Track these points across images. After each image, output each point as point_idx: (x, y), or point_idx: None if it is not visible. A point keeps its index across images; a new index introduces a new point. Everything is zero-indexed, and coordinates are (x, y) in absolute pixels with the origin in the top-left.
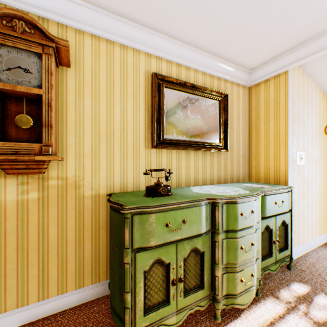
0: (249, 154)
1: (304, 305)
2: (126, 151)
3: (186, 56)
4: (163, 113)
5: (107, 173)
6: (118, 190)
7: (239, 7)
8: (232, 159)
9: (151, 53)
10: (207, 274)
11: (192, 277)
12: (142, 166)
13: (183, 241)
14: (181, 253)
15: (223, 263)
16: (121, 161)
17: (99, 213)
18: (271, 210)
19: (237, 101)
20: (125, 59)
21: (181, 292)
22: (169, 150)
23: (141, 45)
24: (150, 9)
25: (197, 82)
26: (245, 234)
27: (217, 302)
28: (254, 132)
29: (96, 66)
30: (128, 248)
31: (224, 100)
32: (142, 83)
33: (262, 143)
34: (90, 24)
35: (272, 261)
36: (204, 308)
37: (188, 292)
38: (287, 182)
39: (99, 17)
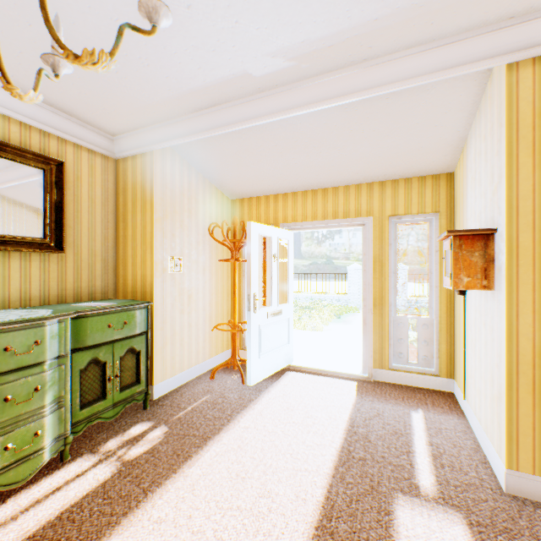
0: (117, 258)
1: (128, 447)
2: None
3: None
4: None
5: None
6: None
7: (18, 38)
8: (79, 265)
9: None
10: None
11: None
12: None
13: None
14: None
15: None
16: None
17: None
18: (101, 336)
19: (92, 177)
20: None
21: None
22: None
23: None
24: None
25: None
26: (21, 378)
27: None
28: (122, 227)
29: None
30: None
31: (58, 170)
32: None
33: (130, 243)
34: None
35: (106, 406)
36: None
37: None
38: (154, 296)
39: None
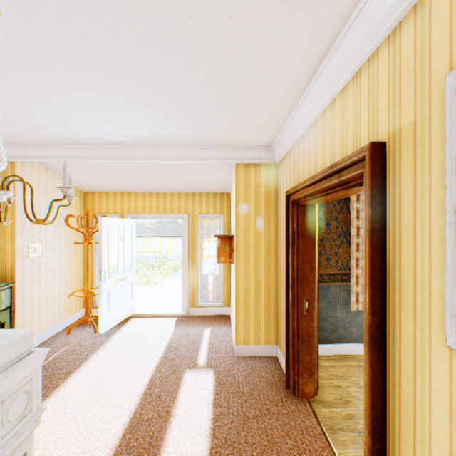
0: None
1: None
2: None
3: None
4: None
5: None
6: None
7: None
8: None
9: None
10: None
11: None
12: None
13: None
14: None
15: None
16: None
17: None
18: None
19: None
20: None
21: None
22: None
23: None
24: None
25: None
26: None
27: None
28: None
29: None
30: None
31: None
32: None
33: None
34: None
35: None
36: None
37: None
38: (15, 277)
39: None
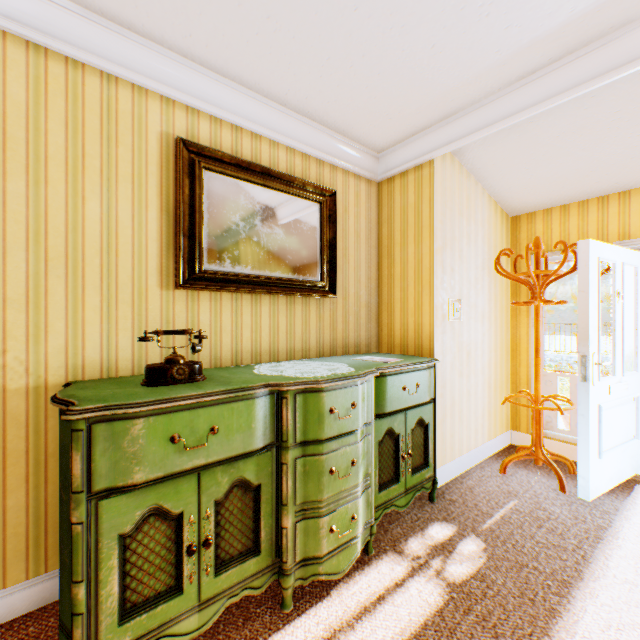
0: (378, 303)
1: (440, 558)
2: (115, 294)
3: (252, 113)
4: (201, 220)
5: (67, 340)
6: (95, 376)
7: (333, 37)
8: (346, 311)
9: (175, 99)
10: (267, 526)
11: (237, 535)
12: (155, 324)
13: (213, 469)
14: (209, 491)
15: (296, 503)
16: (104, 315)
17: (48, 426)
18: (396, 401)
19: (357, 207)
20: (113, 103)
21: (210, 566)
22: (216, 294)
23: (151, 80)
24: (160, 10)
25: (277, 165)
26: (340, 447)
27: (286, 575)
28: (385, 264)
29: (40, 110)
30: (80, 492)
31: (330, 202)
32: (155, 156)
33: (397, 283)
34: (22, 18)
35: (399, 491)
36: (261, 590)
37: (227, 565)
38: (433, 352)
39: (44, 6)
